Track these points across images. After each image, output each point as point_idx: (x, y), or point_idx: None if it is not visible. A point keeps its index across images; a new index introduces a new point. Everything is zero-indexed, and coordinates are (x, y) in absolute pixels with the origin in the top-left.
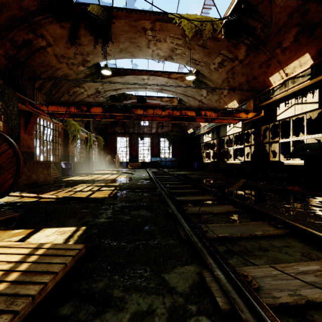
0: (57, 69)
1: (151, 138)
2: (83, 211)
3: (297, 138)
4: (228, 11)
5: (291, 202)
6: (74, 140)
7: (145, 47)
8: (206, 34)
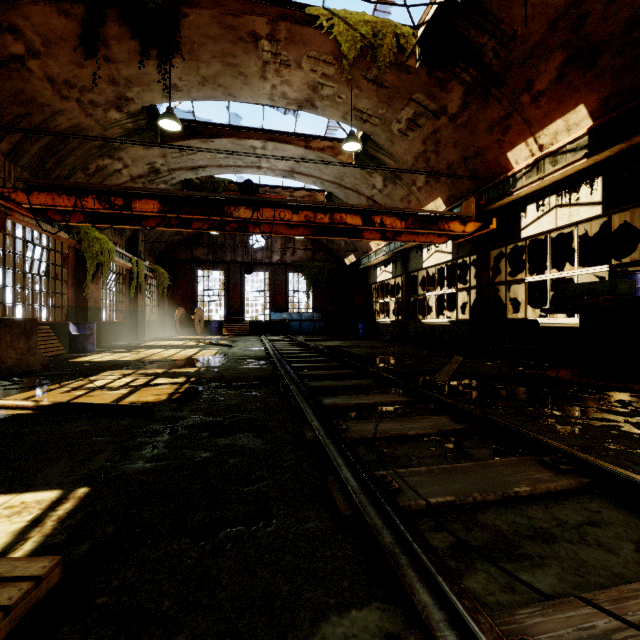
0: (56, 112)
1: (270, 272)
2: (96, 440)
3: (561, 273)
4: (429, 12)
5: (563, 404)
6: (100, 274)
7: (256, 77)
8: (384, 57)
